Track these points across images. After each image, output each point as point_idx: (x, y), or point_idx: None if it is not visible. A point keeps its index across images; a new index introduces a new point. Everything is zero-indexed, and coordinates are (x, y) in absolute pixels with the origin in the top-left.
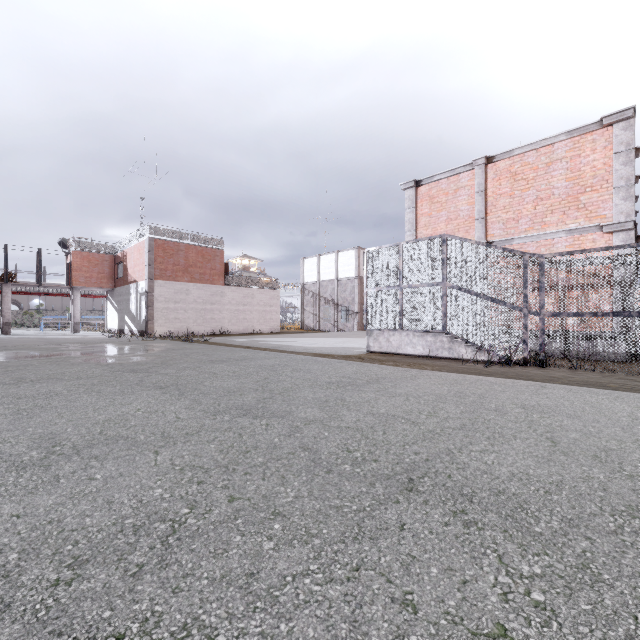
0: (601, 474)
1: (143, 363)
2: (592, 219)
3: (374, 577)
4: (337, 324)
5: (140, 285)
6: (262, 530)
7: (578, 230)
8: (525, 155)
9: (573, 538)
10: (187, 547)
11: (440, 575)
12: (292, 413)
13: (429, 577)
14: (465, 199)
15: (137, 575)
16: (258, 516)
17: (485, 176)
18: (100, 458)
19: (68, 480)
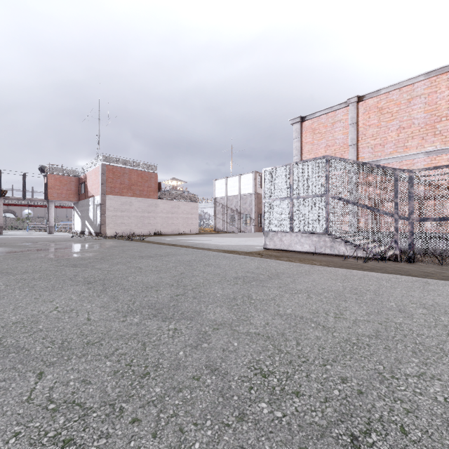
0: None
1: (86, 258)
2: (447, 143)
3: None
4: (240, 227)
5: (96, 199)
6: None
7: (435, 152)
8: (390, 93)
9: None
10: None
11: None
12: (201, 314)
13: None
14: (340, 130)
15: None
16: None
17: (357, 111)
18: None
19: None
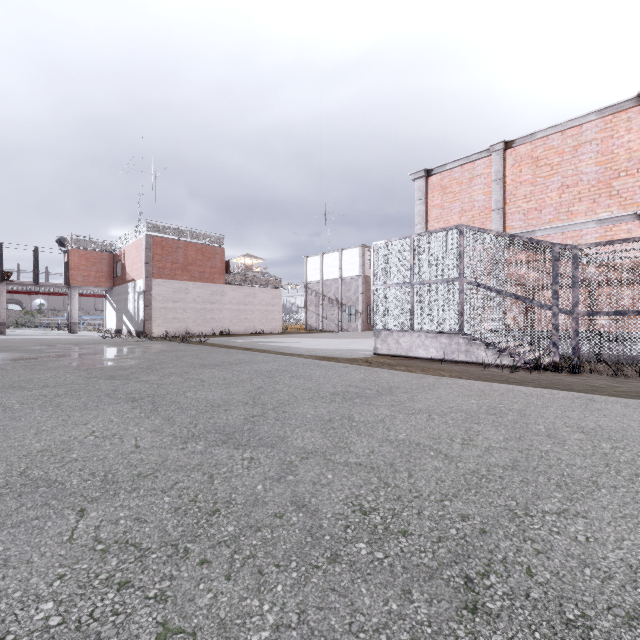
0: None
1: (127, 367)
2: (627, 207)
3: None
4: (341, 324)
5: (138, 284)
6: None
7: (610, 220)
8: (549, 138)
9: None
10: None
11: None
12: (286, 439)
13: None
14: (481, 188)
15: None
16: None
17: (503, 163)
18: None
19: None
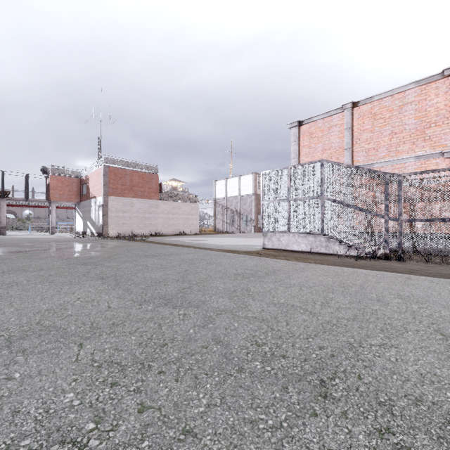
0: None
1: (94, 257)
2: (436, 147)
3: None
4: (239, 228)
5: (98, 200)
6: None
7: (424, 156)
8: (383, 100)
9: None
10: None
11: None
12: (206, 303)
13: None
14: (336, 134)
15: None
16: (167, 435)
17: (352, 117)
18: (27, 352)
19: None
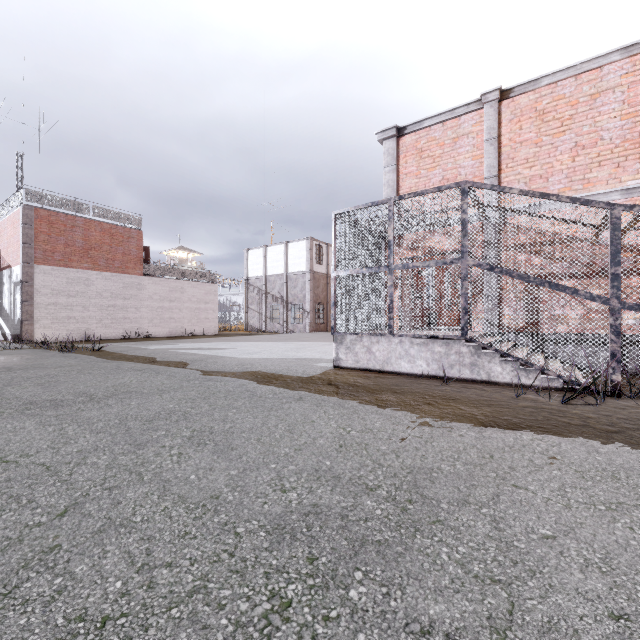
0: None
1: None
2: None
3: None
4: (286, 324)
5: (14, 271)
6: None
7: None
8: (558, 85)
9: None
10: None
11: None
12: None
13: None
14: (468, 151)
15: None
16: None
17: (498, 117)
18: None
19: None
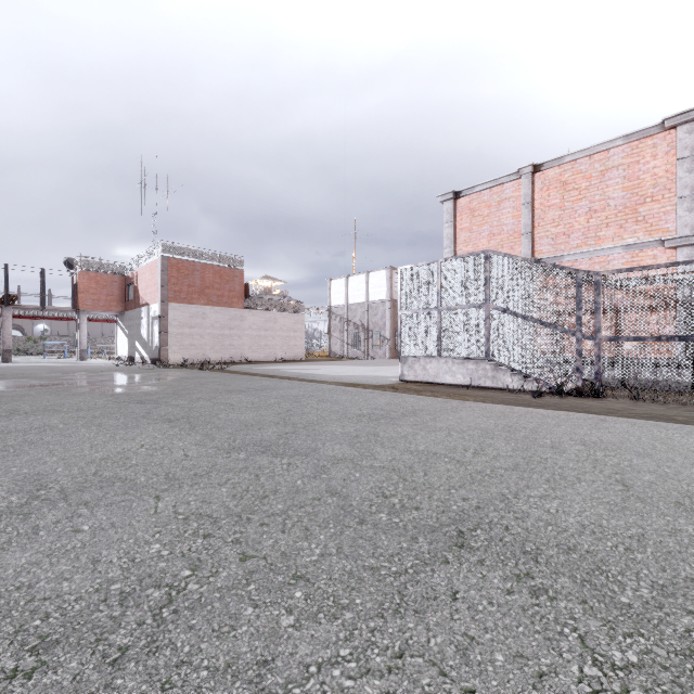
0: (689, 526)
1: (152, 393)
2: (652, 233)
3: (423, 667)
4: (367, 351)
5: (152, 308)
6: (280, 599)
7: (637, 245)
8: (577, 162)
9: (671, 612)
10: (185, 623)
11: (508, 664)
12: (318, 450)
13: (494, 667)
14: (510, 212)
15: (118, 663)
16: (275, 580)
17: (532, 186)
18: (91, 504)
19: (49, 532)
